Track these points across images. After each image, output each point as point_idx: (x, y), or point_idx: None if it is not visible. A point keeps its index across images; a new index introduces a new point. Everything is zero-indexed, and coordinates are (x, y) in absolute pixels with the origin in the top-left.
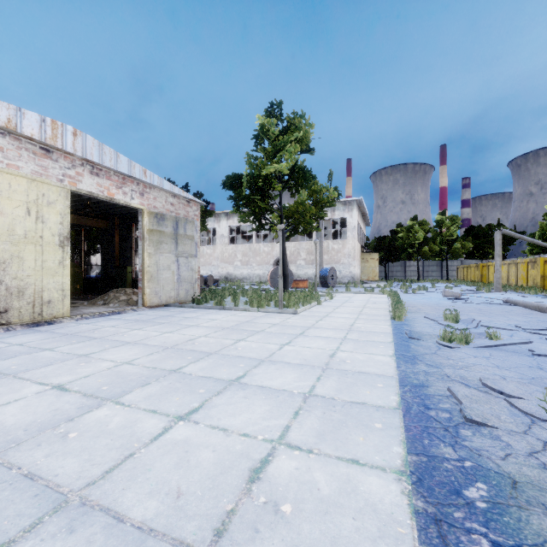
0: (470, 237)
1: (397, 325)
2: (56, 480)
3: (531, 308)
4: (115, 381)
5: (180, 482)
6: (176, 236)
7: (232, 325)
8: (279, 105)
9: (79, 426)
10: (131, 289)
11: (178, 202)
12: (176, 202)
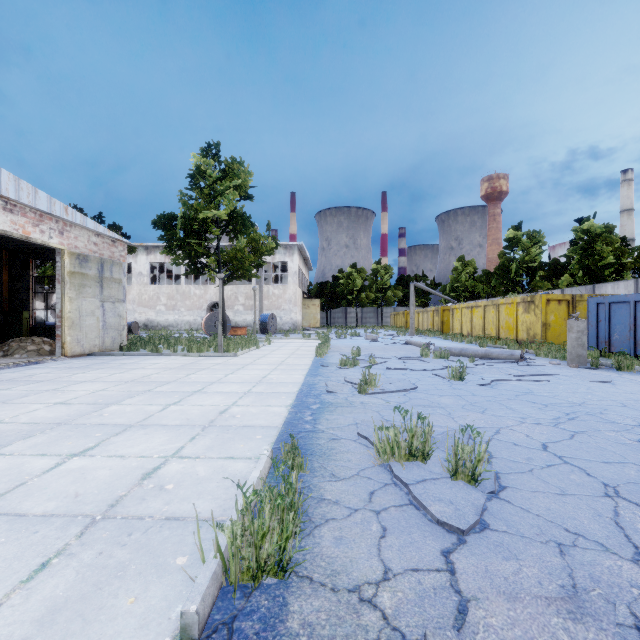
0: (400, 286)
1: (317, 360)
2: (119, 423)
3: (417, 345)
4: (105, 398)
5: (187, 417)
6: (101, 279)
7: (178, 366)
8: (217, 146)
9: (105, 412)
10: (39, 338)
11: (102, 241)
12: (100, 242)
